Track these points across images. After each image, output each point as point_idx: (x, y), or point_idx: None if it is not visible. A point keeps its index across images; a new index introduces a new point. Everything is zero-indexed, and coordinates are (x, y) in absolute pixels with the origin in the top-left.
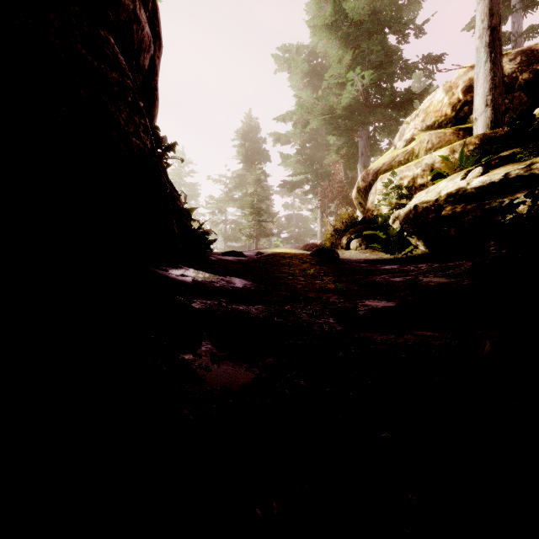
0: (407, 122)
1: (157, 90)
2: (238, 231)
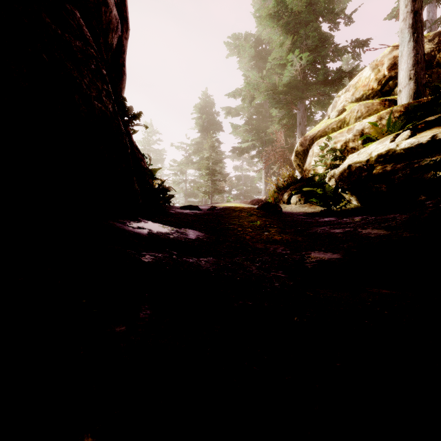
0: (338, 96)
1: (125, 66)
2: (196, 188)
